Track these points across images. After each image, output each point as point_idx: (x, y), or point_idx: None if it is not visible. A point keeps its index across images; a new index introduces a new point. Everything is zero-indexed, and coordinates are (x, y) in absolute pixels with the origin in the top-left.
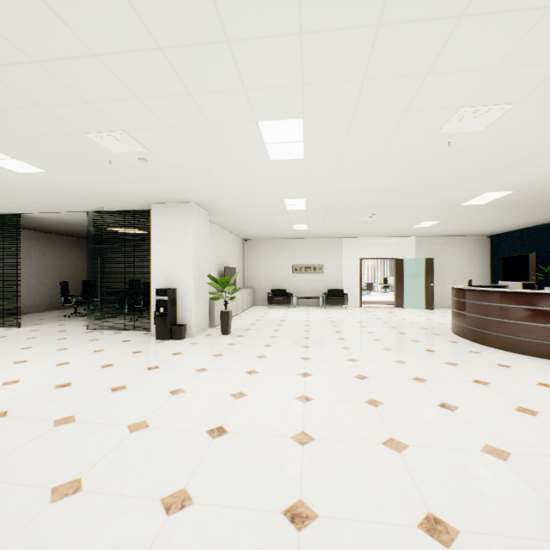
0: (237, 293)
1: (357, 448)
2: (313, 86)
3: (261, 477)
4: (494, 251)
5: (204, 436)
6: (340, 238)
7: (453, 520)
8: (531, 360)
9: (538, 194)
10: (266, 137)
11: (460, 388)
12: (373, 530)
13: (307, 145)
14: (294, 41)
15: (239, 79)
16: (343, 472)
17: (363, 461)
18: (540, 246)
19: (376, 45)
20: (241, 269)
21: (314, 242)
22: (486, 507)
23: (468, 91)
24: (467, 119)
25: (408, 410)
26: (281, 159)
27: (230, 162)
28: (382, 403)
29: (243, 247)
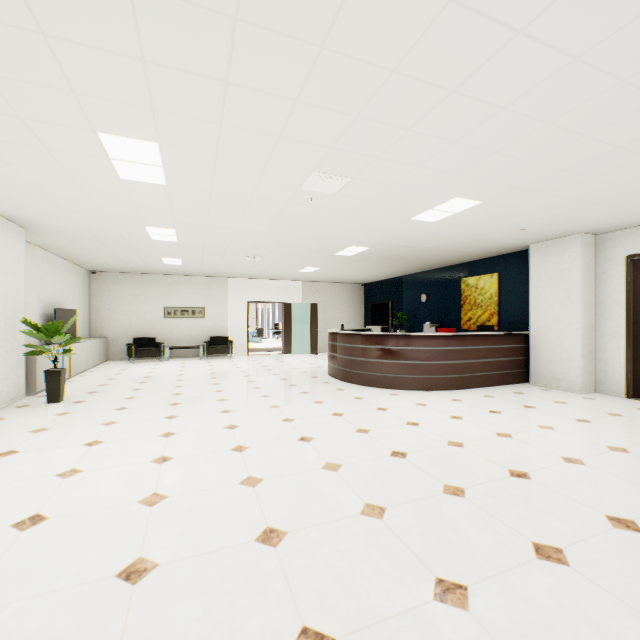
0: (78, 345)
1: (214, 493)
2: (166, 114)
3: (93, 551)
4: (367, 298)
5: (8, 531)
6: (225, 278)
7: (285, 526)
8: (379, 391)
9: (388, 252)
10: (112, 151)
11: (320, 422)
12: (214, 557)
13: (168, 172)
14: (137, 65)
15: (64, 79)
16: (194, 518)
17: (217, 503)
18: (396, 295)
19: (229, 99)
20: (87, 312)
21: (193, 281)
22: (313, 508)
23: (317, 160)
24: (321, 182)
25: (271, 449)
26: (136, 180)
27: (59, 170)
28: (249, 447)
29: (90, 282)
